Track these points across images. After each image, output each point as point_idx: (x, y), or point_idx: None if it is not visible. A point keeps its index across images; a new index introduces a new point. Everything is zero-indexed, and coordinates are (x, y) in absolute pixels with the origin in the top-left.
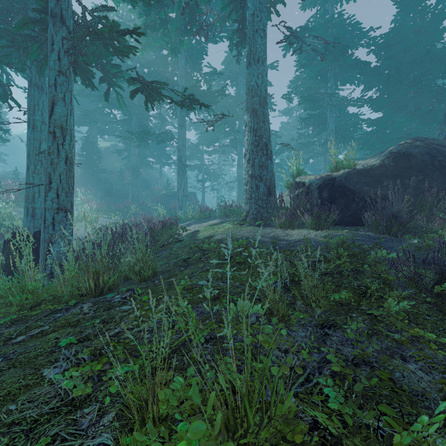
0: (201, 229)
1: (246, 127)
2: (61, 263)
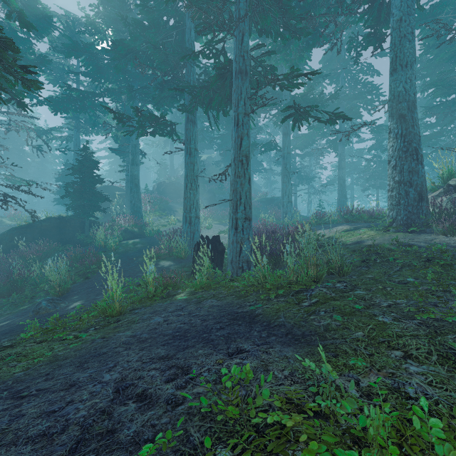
0: (337, 235)
1: (390, 134)
2: (247, 260)
